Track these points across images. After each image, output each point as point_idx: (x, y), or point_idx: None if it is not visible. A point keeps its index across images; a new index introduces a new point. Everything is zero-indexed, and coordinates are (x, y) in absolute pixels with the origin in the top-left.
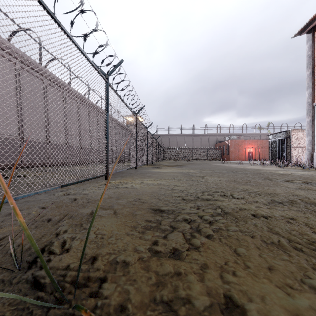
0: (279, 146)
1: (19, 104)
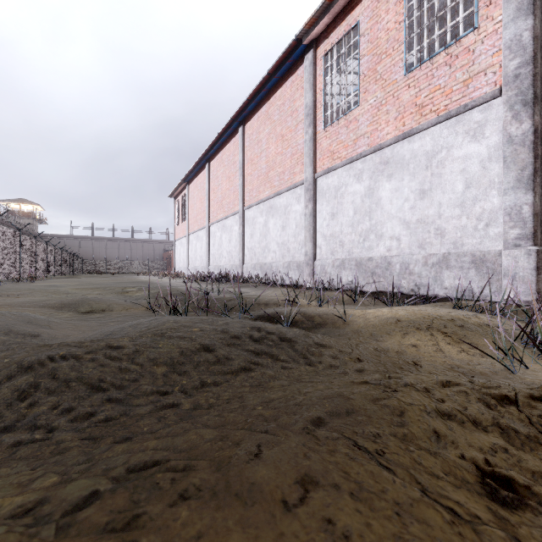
0: None
1: None
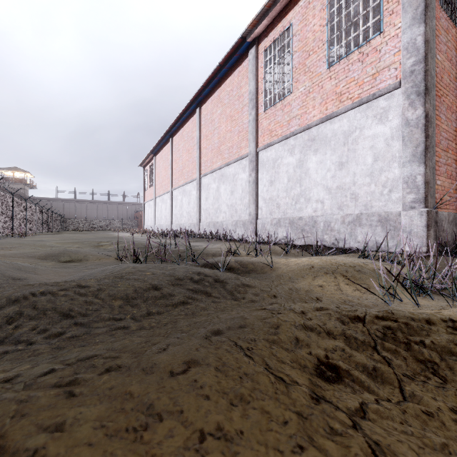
0: None
1: None
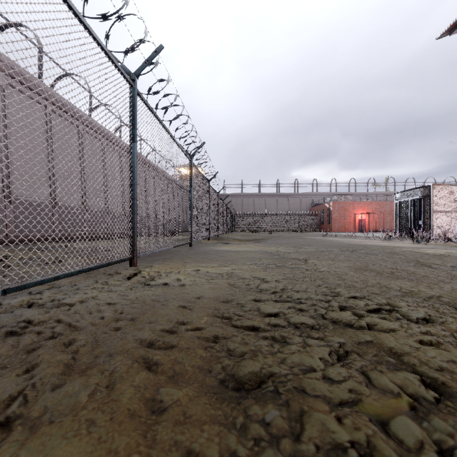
0: (412, 211)
1: (4, 142)
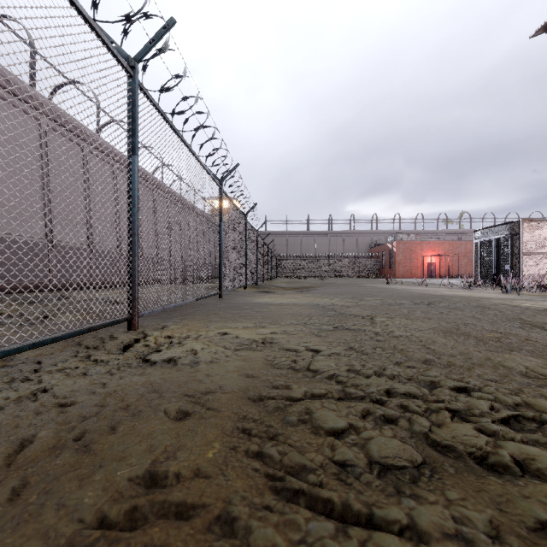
0: (497, 252)
1: None
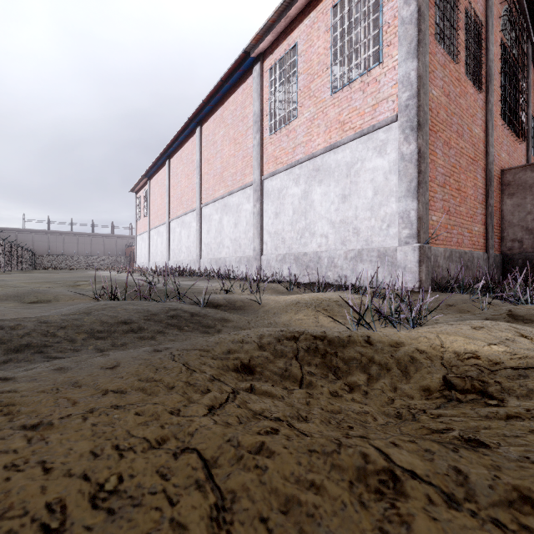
0: None
1: None
